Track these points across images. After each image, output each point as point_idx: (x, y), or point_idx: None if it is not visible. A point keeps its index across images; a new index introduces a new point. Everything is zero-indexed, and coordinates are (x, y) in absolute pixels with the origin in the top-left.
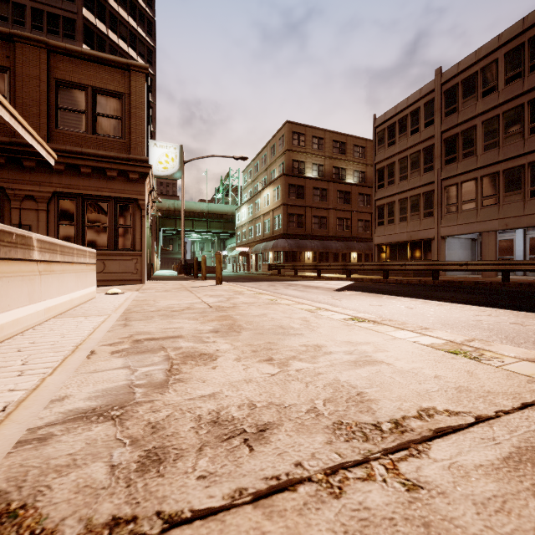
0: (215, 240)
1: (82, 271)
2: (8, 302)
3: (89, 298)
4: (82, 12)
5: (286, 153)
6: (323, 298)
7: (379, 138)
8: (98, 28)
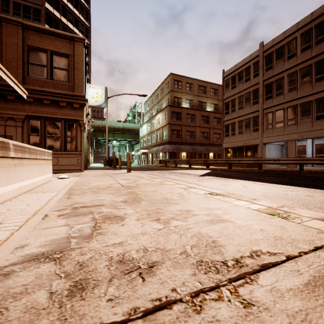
0: (127, 145)
1: (43, 164)
2: None
3: (47, 181)
4: (45, 5)
5: (170, 92)
6: (192, 181)
7: (226, 84)
8: (55, 14)
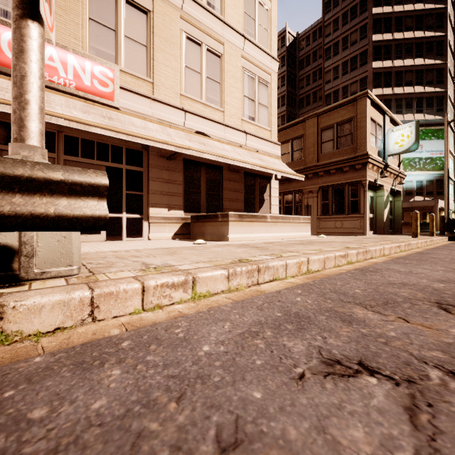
0: None
1: (297, 225)
2: (259, 231)
3: (303, 237)
4: (371, 40)
5: None
6: None
7: None
8: (384, 40)
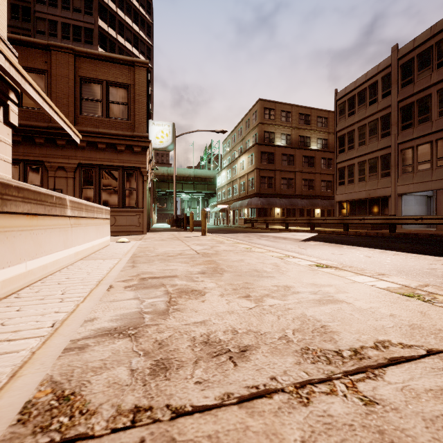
0: (200, 199)
1: (100, 224)
2: (50, 247)
3: (105, 245)
4: (98, 23)
5: (258, 126)
6: (290, 247)
7: (340, 109)
8: (110, 34)
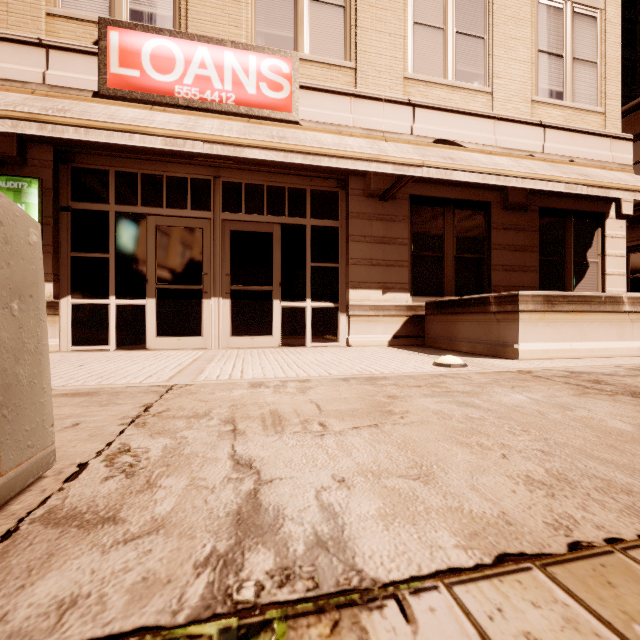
0: None
1: None
2: (598, 336)
3: None
4: None
5: None
6: None
7: None
8: None
